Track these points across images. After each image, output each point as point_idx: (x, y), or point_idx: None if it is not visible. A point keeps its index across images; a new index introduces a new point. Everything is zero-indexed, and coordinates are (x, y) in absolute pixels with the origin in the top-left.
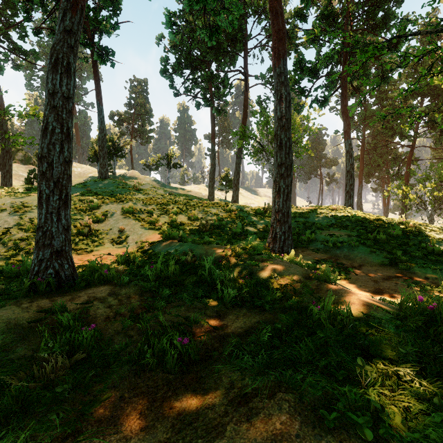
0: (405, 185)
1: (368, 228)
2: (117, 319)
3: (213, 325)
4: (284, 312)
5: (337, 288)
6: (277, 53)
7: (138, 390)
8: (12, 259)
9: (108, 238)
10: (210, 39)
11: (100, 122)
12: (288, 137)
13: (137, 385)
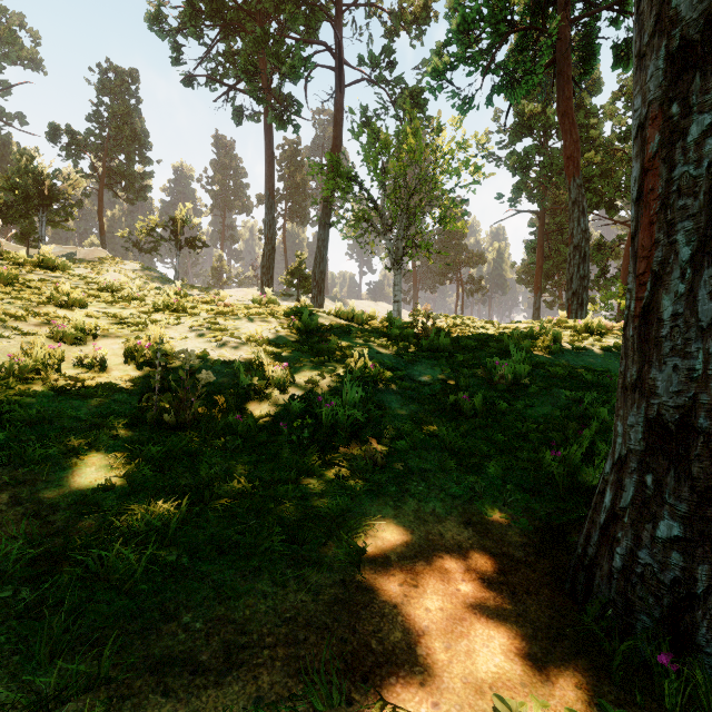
0: None
1: None
2: None
3: None
4: None
5: None
6: None
7: None
8: None
9: None
10: None
11: None
12: None
13: None
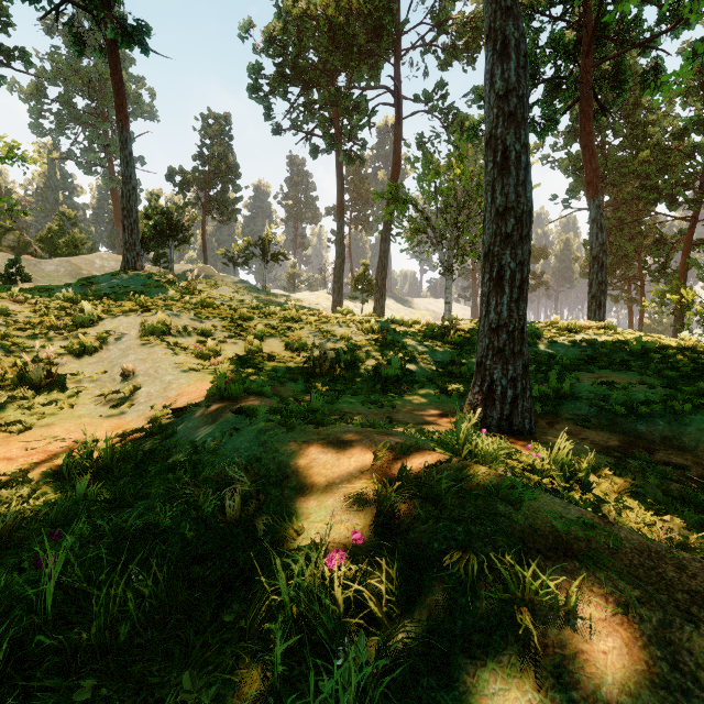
0: (684, 288)
1: (681, 366)
2: None
3: None
4: None
5: None
6: None
7: None
8: None
9: (93, 391)
10: None
11: (123, 162)
12: (523, 142)
13: None
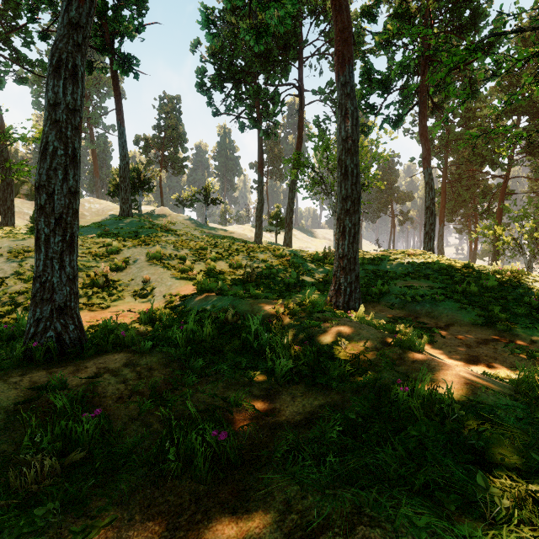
0: (498, 225)
1: (455, 277)
2: (133, 399)
3: (261, 409)
4: (356, 392)
5: (426, 359)
6: (342, 58)
7: (155, 508)
8: (6, 318)
9: (129, 290)
10: (257, 42)
11: (121, 147)
12: (355, 163)
13: (153, 500)
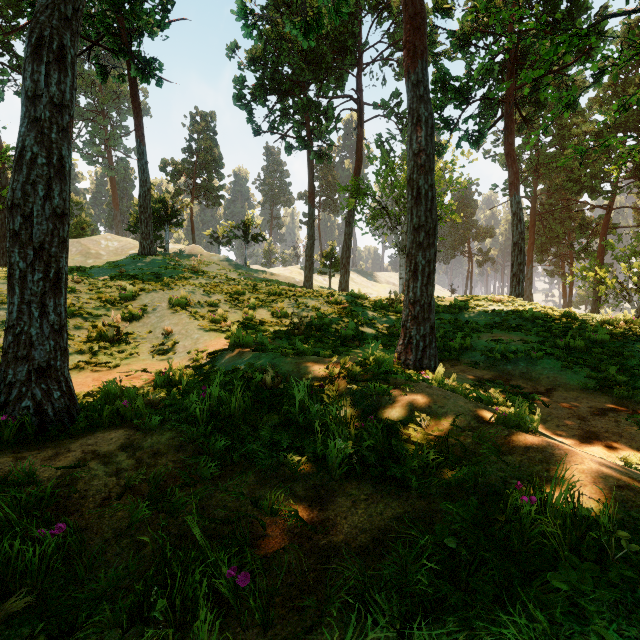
0: (600, 266)
1: (554, 329)
2: (124, 502)
3: (307, 520)
4: (448, 496)
5: (546, 445)
6: (413, 51)
7: None
8: None
9: (146, 345)
10: (306, 36)
11: (141, 170)
12: (430, 183)
13: None
